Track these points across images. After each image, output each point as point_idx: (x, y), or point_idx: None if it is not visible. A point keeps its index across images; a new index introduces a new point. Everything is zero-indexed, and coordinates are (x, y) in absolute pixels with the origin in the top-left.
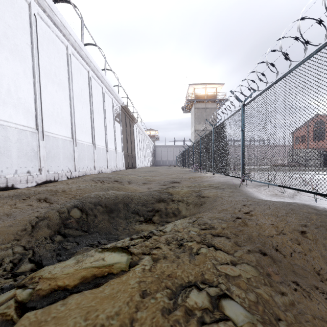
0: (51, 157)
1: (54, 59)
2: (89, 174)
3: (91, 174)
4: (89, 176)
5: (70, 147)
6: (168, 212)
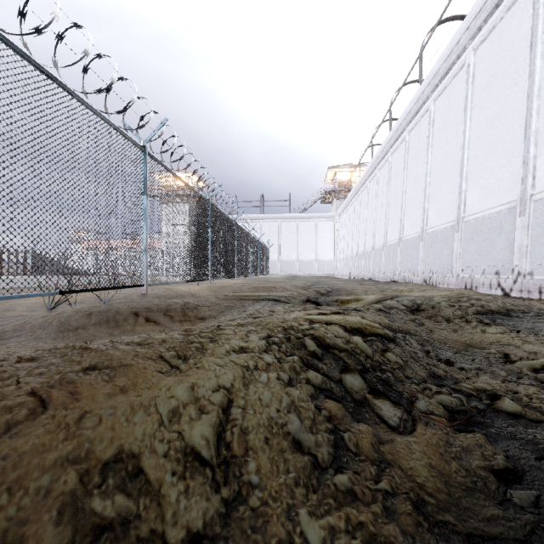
0: None
1: None
2: None
3: None
4: None
5: None
6: None
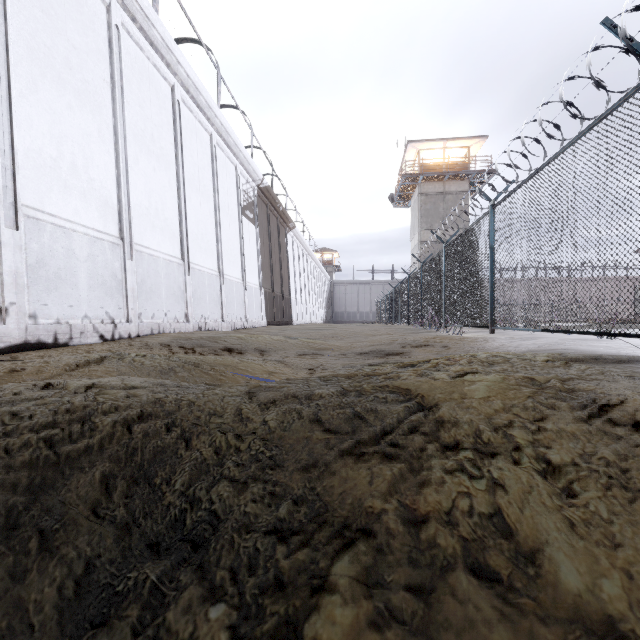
0: (46, 279)
1: (67, 24)
2: (170, 333)
3: (175, 333)
4: (166, 336)
5: (113, 259)
6: (436, 563)
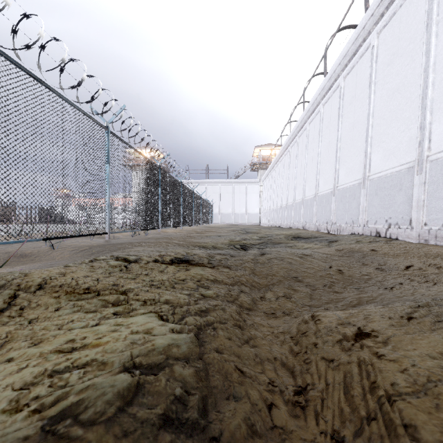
0: None
1: None
2: None
3: None
4: None
5: None
6: None
